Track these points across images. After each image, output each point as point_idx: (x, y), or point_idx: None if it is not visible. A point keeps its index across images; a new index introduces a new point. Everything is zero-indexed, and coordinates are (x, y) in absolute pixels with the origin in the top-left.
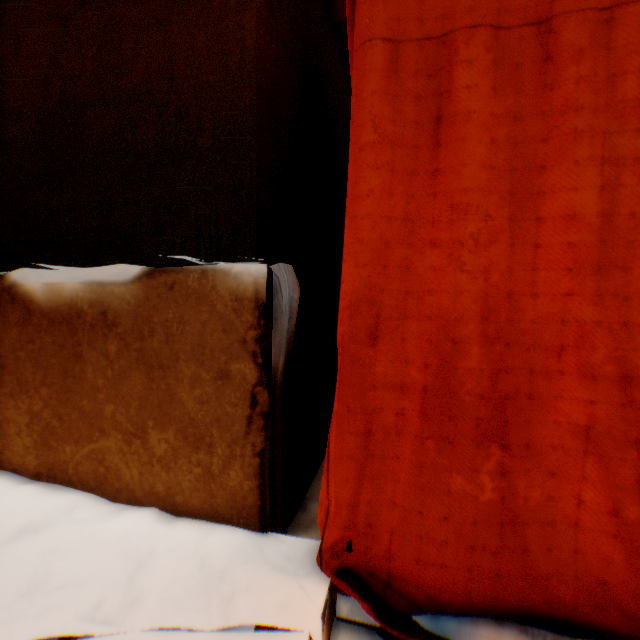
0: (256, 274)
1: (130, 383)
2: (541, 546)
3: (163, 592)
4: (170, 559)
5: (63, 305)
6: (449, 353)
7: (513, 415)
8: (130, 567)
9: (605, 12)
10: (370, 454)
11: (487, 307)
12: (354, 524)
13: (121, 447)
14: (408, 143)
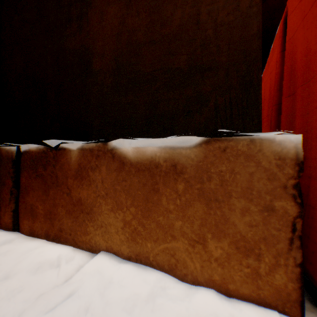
0: (295, 141)
1: (193, 209)
2: None
3: None
4: None
5: (145, 160)
6: None
7: None
8: None
9: None
10: None
11: None
12: None
13: (187, 248)
14: None
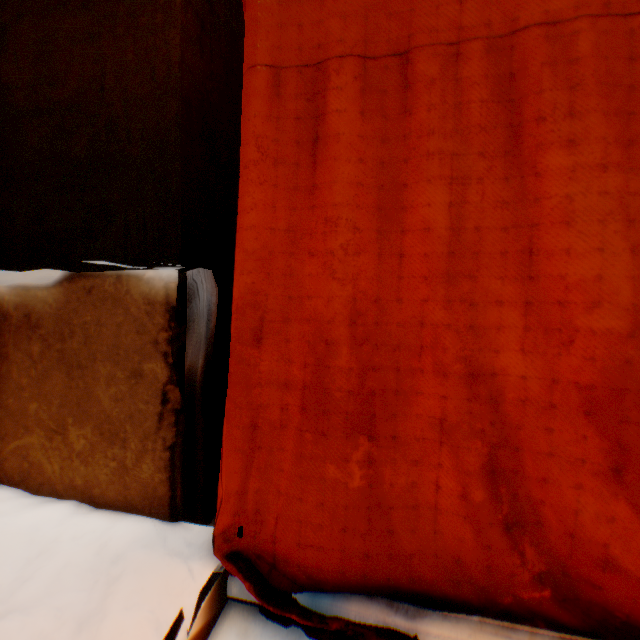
0: (167, 279)
1: (53, 382)
2: (406, 528)
3: (55, 574)
4: (72, 546)
5: None
6: (323, 353)
7: (381, 409)
8: (32, 553)
9: (454, 47)
10: (257, 446)
11: (356, 311)
12: (243, 511)
13: (45, 443)
14: (290, 161)
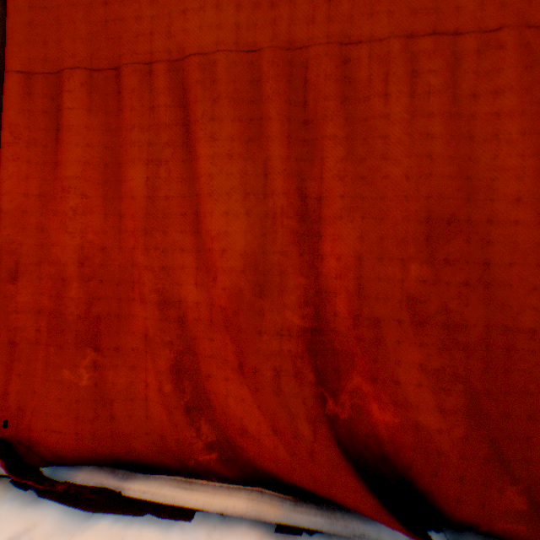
0: None
1: None
2: (126, 415)
3: None
4: None
5: None
6: (62, 287)
7: (106, 328)
8: None
9: (149, 65)
10: (18, 358)
11: (84, 256)
12: (9, 408)
13: None
14: (42, 143)
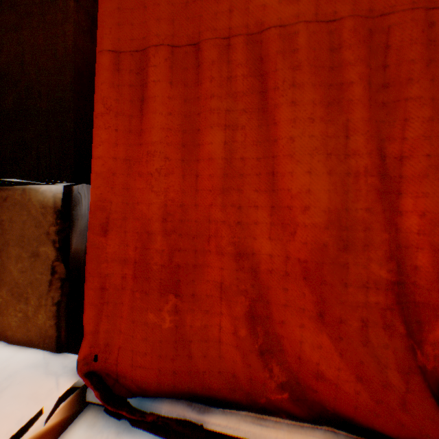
0: (56, 191)
1: None
2: (201, 354)
3: None
4: None
5: None
6: (146, 240)
7: (184, 277)
8: None
9: (227, 40)
10: (106, 302)
11: (166, 212)
12: (97, 344)
13: None
14: (127, 113)
